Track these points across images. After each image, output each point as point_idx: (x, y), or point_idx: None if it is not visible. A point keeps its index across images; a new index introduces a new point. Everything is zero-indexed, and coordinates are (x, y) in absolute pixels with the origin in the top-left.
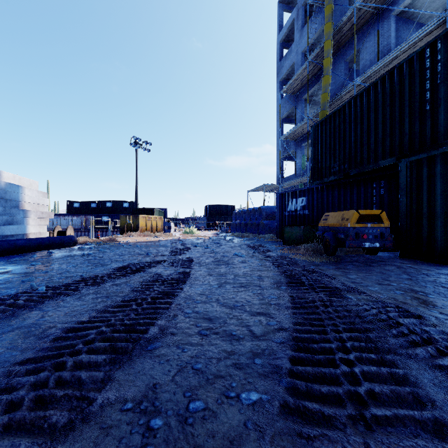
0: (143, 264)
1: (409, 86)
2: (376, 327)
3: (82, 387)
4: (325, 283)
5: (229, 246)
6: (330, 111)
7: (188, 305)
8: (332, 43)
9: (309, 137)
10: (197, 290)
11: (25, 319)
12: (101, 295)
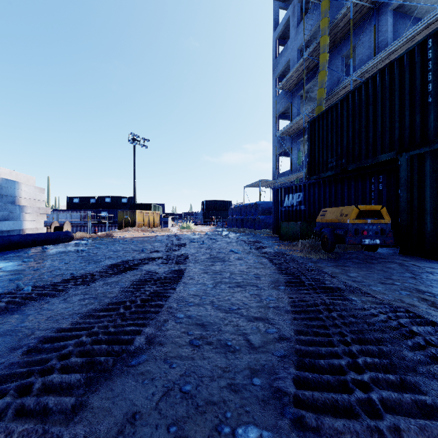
0: (136, 261)
1: (409, 78)
2: (387, 337)
3: (48, 418)
4: (325, 282)
5: (225, 242)
6: (326, 107)
7: (180, 308)
8: (328, 39)
9: (304, 133)
10: (191, 290)
11: (3, 324)
12: (89, 296)
